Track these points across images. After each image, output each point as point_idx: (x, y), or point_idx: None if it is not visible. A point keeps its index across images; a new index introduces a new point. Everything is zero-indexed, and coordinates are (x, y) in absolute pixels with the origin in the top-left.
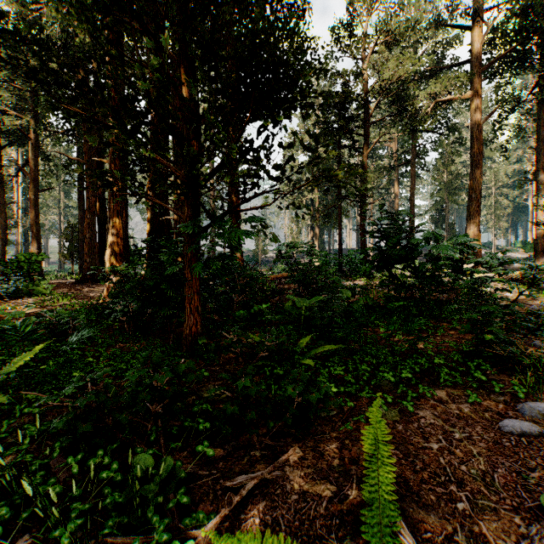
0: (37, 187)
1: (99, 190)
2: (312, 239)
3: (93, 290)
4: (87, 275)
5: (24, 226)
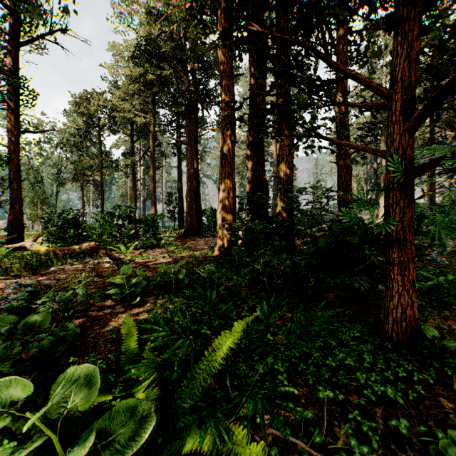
0: (154, 166)
1: (194, 164)
2: (375, 194)
3: (197, 243)
4: (187, 231)
5: (143, 196)
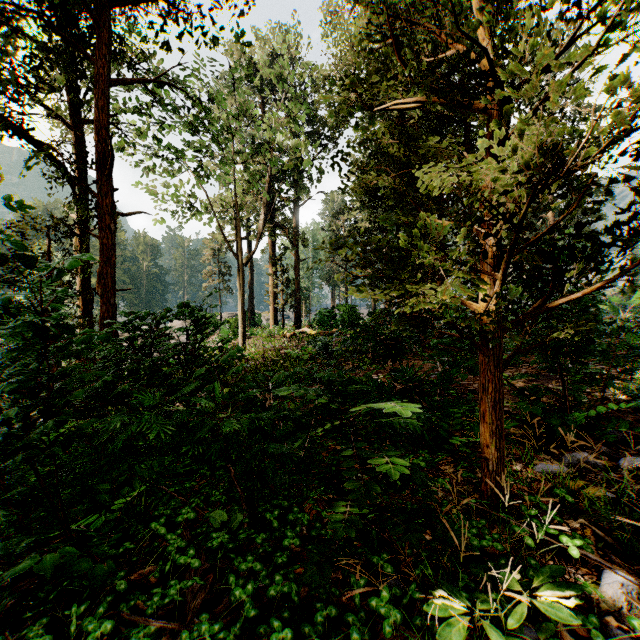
0: None
1: None
2: None
3: None
4: None
5: None
